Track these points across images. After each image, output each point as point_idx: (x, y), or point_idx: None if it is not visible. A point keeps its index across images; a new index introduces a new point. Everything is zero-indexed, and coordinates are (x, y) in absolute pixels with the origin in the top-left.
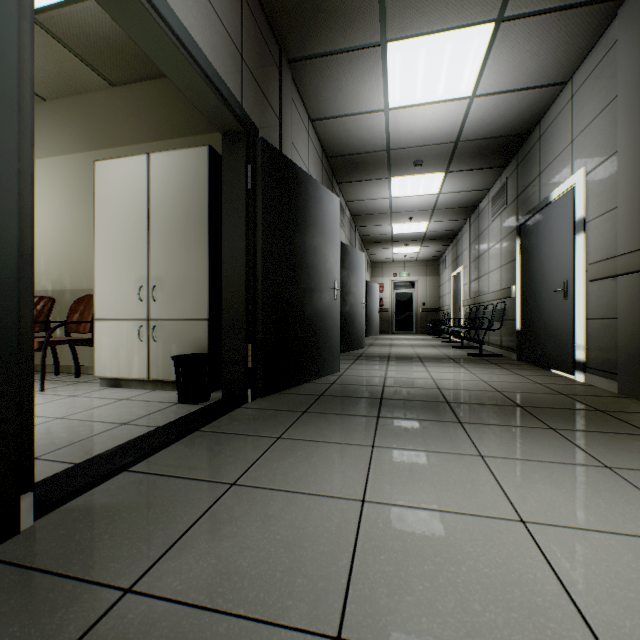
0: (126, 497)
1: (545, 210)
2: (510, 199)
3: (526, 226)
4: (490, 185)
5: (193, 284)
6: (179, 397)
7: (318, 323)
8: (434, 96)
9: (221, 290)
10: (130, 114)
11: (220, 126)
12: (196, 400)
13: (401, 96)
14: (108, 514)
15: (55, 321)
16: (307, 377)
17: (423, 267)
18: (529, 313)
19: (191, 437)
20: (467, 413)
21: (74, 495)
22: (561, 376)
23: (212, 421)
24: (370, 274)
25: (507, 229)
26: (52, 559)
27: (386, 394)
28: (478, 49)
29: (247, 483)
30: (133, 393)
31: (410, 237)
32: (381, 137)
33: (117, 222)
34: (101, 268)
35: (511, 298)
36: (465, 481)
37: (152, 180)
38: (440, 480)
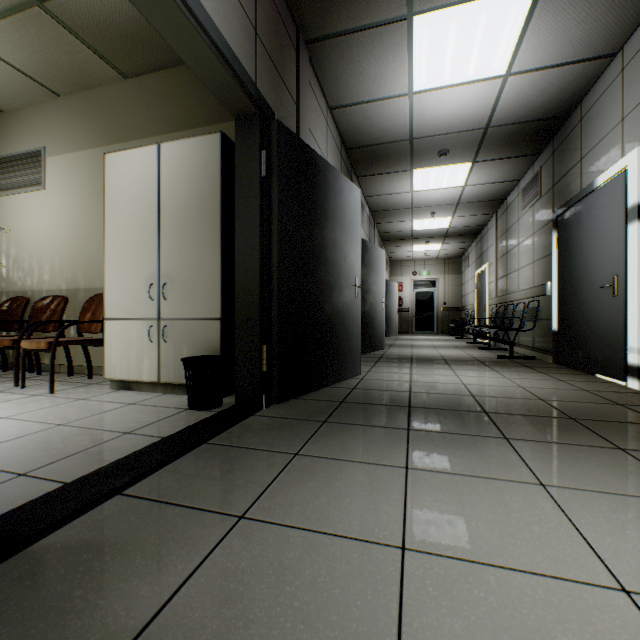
0: (113, 532)
1: (588, 198)
2: (544, 189)
3: (564, 217)
4: (520, 175)
5: (205, 281)
6: (189, 402)
7: (338, 323)
8: (464, 76)
9: (234, 287)
10: (143, 106)
11: (232, 108)
12: (207, 406)
13: (427, 77)
14: (87, 557)
15: (67, 321)
16: (326, 381)
17: (444, 265)
18: (568, 312)
19: (198, 451)
20: (511, 426)
21: (53, 528)
22: (609, 382)
23: (222, 431)
24: (389, 273)
25: (541, 222)
26: (4, 628)
27: (414, 401)
28: (516, 18)
29: (258, 516)
30: (143, 397)
31: (431, 234)
32: (404, 125)
33: (127, 217)
34: (111, 265)
35: (546, 296)
36: (530, 522)
37: (162, 171)
38: (497, 519)
